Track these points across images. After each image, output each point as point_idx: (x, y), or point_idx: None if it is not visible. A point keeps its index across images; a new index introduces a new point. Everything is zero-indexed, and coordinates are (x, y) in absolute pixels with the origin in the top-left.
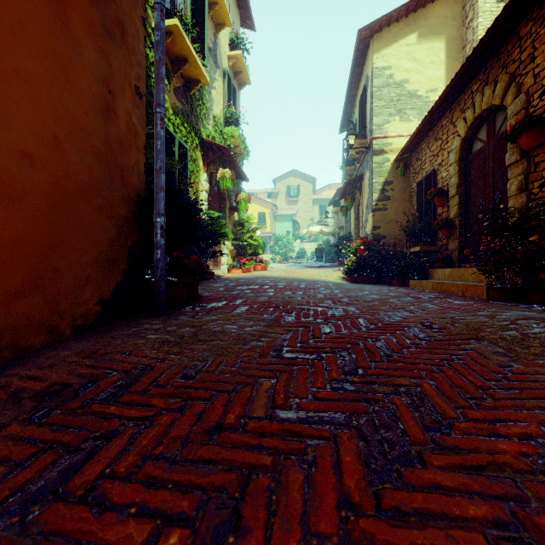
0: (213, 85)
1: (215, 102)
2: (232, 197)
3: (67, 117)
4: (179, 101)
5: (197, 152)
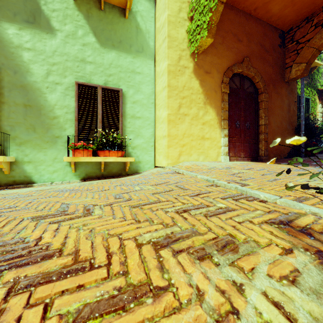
0: None
1: None
2: None
3: (282, 117)
4: (305, 81)
5: (315, 96)
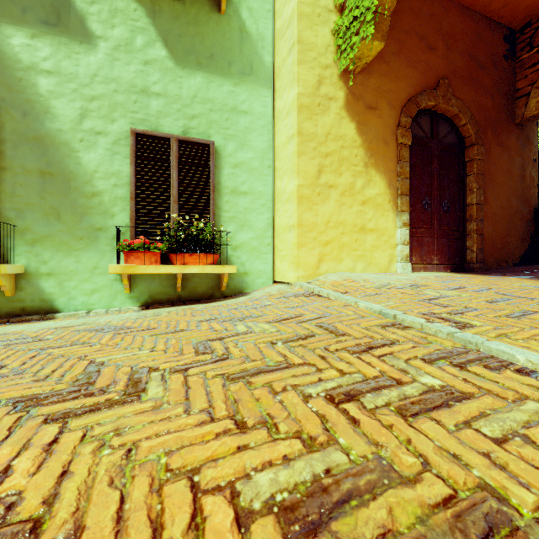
0: None
1: None
2: None
3: (510, 189)
4: None
5: None
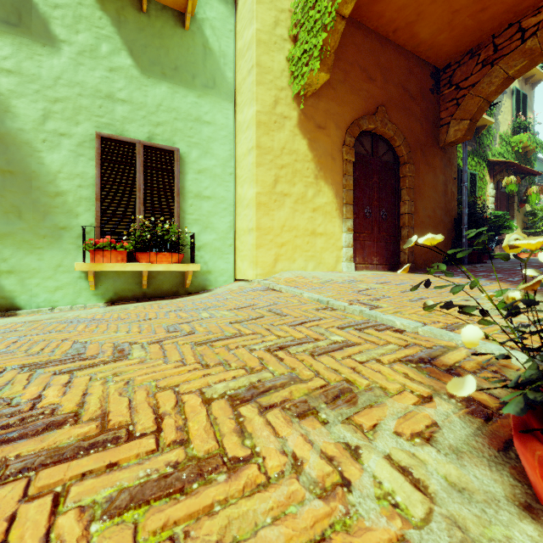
0: (499, 112)
1: (501, 123)
2: (521, 191)
3: (435, 202)
4: (469, 146)
5: (484, 170)
